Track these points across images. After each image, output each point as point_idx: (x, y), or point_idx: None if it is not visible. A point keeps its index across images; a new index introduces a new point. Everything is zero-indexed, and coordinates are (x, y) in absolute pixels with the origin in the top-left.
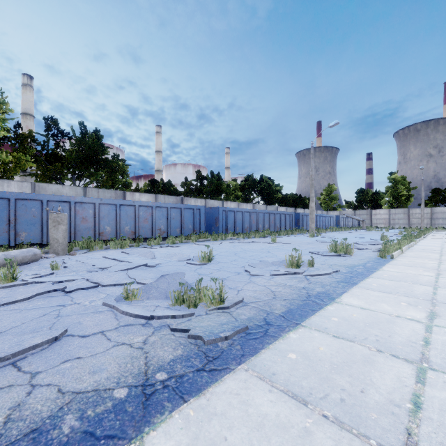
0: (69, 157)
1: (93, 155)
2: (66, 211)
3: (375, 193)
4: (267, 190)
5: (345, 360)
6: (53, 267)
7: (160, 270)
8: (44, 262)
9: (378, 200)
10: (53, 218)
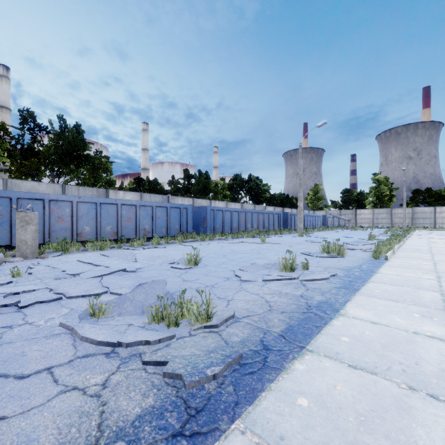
0: (46, 153)
1: (72, 150)
2: (39, 210)
3: (360, 193)
4: (256, 190)
5: (374, 407)
6: (14, 274)
7: (140, 275)
8: (5, 267)
9: (362, 200)
10: (20, 217)
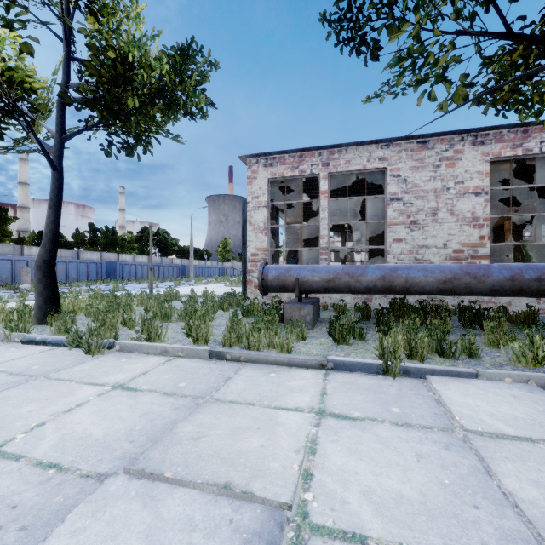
0: None
1: None
2: (9, 266)
3: None
4: (165, 243)
5: None
6: None
7: None
8: None
9: None
10: (25, 271)
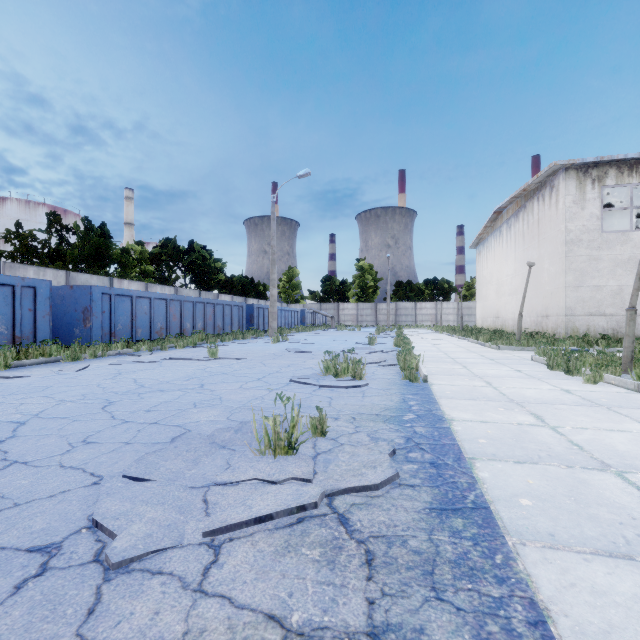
0: None
1: None
2: None
3: (343, 283)
4: (202, 267)
5: None
6: None
7: None
8: None
9: (345, 291)
10: None
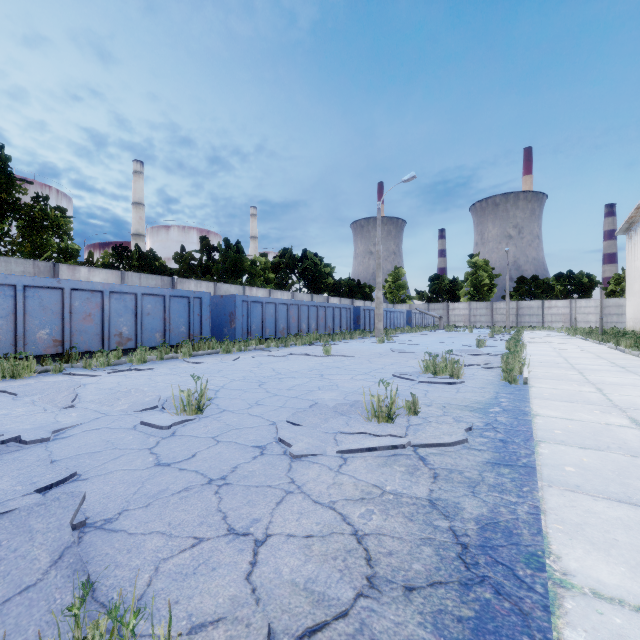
0: None
1: None
2: None
3: (453, 281)
4: (313, 272)
5: None
6: None
7: (54, 452)
8: None
9: (456, 290)
10: None
